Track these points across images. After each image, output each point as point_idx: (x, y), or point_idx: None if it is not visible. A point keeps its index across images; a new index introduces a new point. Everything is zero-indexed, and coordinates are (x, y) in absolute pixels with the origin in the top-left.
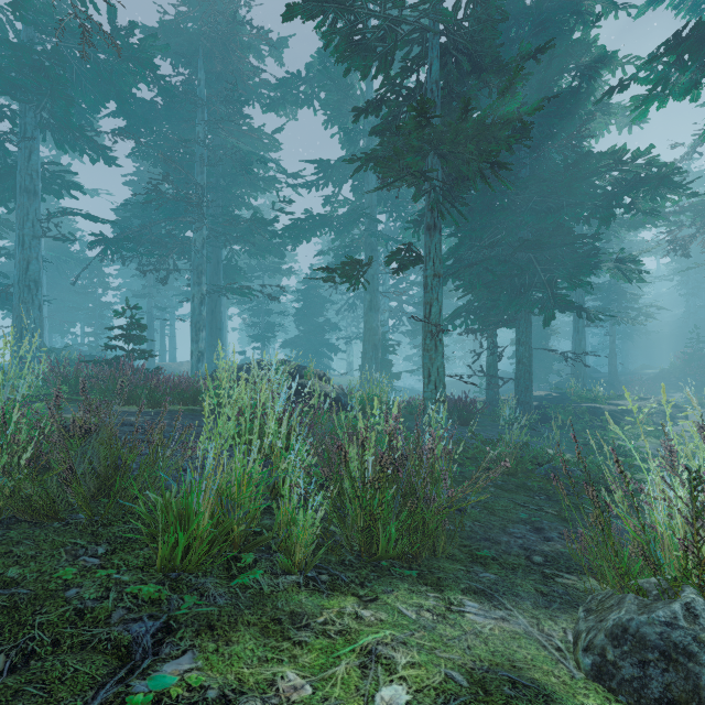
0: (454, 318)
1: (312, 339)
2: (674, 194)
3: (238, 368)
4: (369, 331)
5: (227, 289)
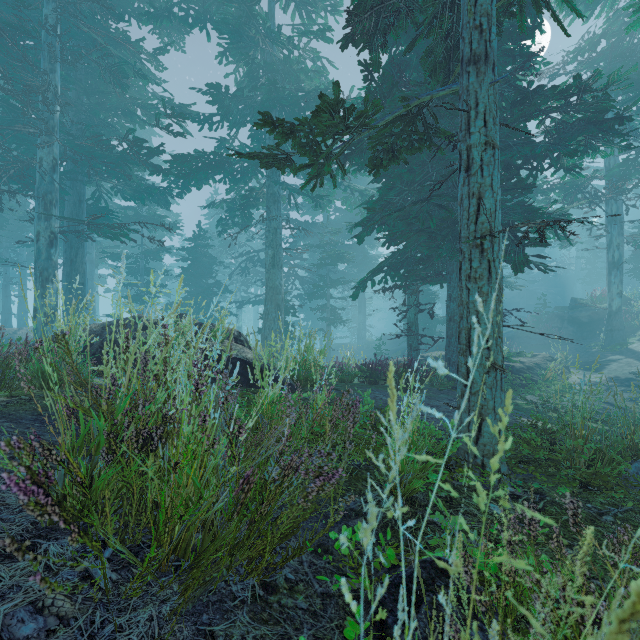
0: (375, 273)
1: (200, 302)
2: (608, 146)
3: (102, 327)
4: (272, 289)
5: (90, 227)
